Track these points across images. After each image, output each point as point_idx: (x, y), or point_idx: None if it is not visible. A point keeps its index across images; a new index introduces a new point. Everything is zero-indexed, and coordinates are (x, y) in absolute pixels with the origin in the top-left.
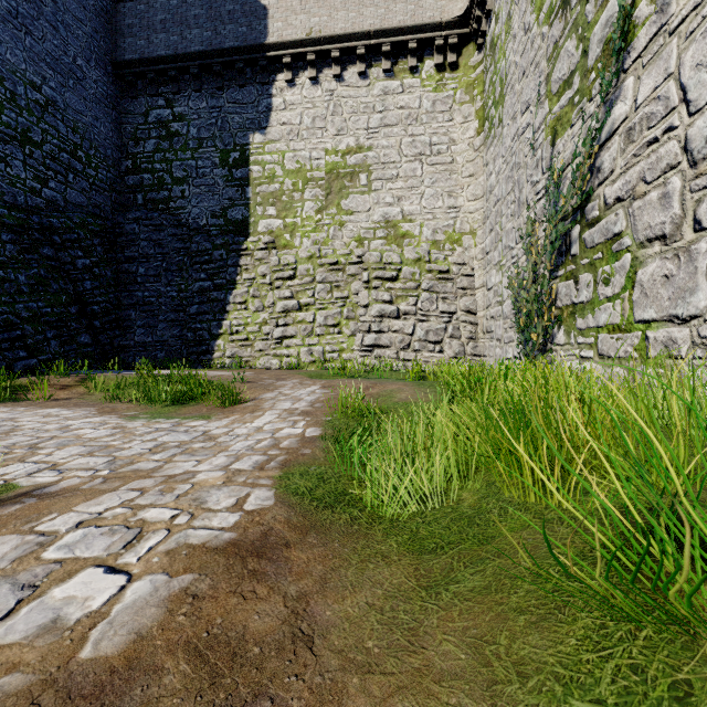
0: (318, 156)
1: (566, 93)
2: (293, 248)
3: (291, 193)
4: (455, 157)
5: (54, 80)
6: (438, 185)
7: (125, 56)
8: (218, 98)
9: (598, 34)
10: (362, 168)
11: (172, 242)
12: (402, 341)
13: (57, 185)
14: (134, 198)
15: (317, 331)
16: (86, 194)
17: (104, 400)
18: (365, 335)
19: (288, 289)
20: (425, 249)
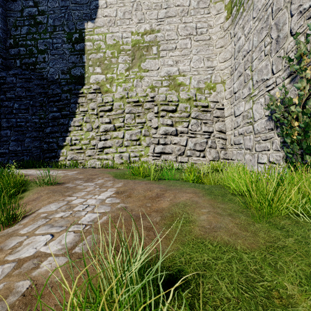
0: (127, 36)
1: None
2: (111, 92)
3: (110, 59)
4: (211, 36)
5: None
6: (200, 53)
7: None
8: (65, 1)
9: None
10: (154, 43)
11: (37, 89)
12: (179, 150)
13: None
14: (14, 62)
15: (125, 144)
16: None
17: None
18: (155, 146)
19: (108, 117)
20: (193, 92)
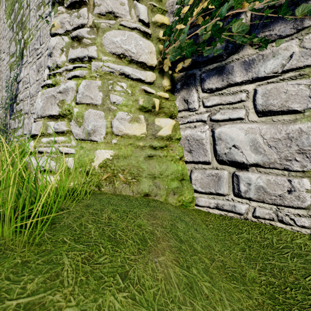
0: None
1: (13, 58)
2: None
3: None
4: None
5: None
6: None
7: None
8: None
9: (19, 48)
10: None
11: None
12: None
13: None
14: None
15: None
16: None
17: None
18: None
19: None
20: None
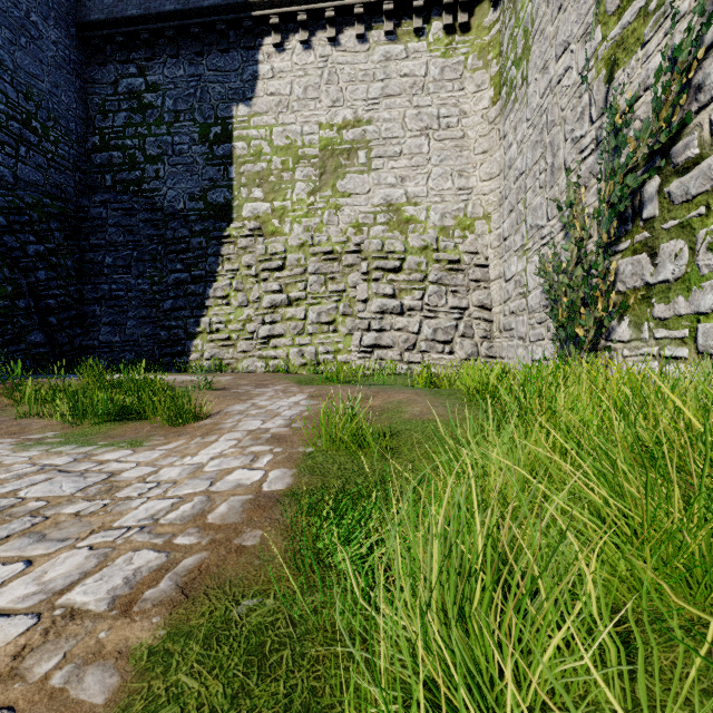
0: (311, 130)
1: (633, 4)
2: (282, 235)
3: (279, 173)
4: (467, 131)
5: (1, 35)
6: (446, 163)
7: (90, 17)
8: (197, 65)
9: None
10: (361, 144)
11: (145, 228)
12: (407, 341)
13: (5, 158)
14: (102, 178)
15: (309, 330)
16: (43, 172)
17: (26, 414)
18: (363, 333)
19: (276, 282)
20: (433, 235)
